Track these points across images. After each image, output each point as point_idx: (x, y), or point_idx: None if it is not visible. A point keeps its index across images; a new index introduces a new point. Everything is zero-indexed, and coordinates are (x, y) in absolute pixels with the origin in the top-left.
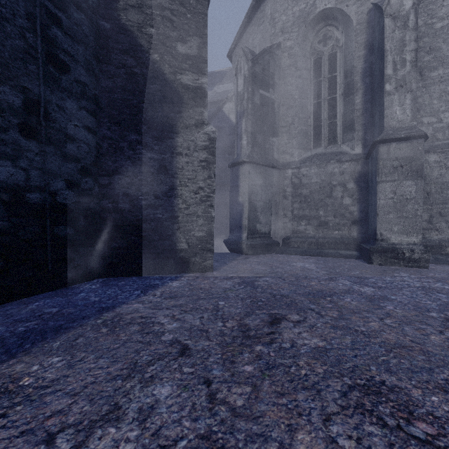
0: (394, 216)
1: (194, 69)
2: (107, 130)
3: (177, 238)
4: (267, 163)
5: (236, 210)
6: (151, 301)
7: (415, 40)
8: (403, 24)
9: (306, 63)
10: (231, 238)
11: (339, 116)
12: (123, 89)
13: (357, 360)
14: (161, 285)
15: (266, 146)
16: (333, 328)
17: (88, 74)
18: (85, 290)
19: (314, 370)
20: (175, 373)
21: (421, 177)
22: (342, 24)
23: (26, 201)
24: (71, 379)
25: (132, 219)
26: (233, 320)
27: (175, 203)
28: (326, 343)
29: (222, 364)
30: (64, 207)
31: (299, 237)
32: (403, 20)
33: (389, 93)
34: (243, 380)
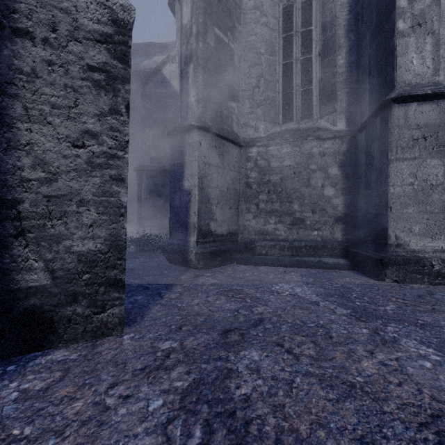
0: (415, 210)
1: None
2: None
3: (17, 259)
4: (225, 134)
5: (180, 200)
6: None
7: None
8: None
9: (274, 9)
10: (173, 243)
11: (316, 83)
12: None
13: None
14: None
15: (223, 112)
16: None
17: None
18: None
19: None
20: None
21: None
22: None
23: None
24: None
25: None
26: None
27: (9, 165)
28: None
29: None
30: None
31: (267, 240)
32: None
33: (403, 34)
34: None
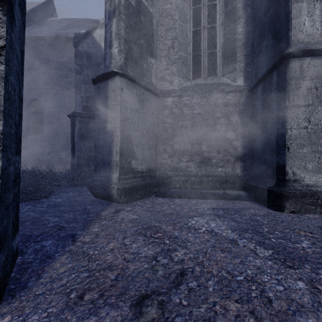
0: (308, 150)
1: None
2: None
3: None
4: (145, 84)
5: (104, 140)
6: None
7: None
8: None
9: None
10: (97, 179)
11: (219, 47)
12: None
13: None
14: None
15: (143, 65)
16: None
17: None
18: None
19: None
20: None
21: None
22: None
23: None
24: None
25: None
26: None
27: None
28: None
29: None
30: None
31: (180, 175)
32: None
33: None
34: None
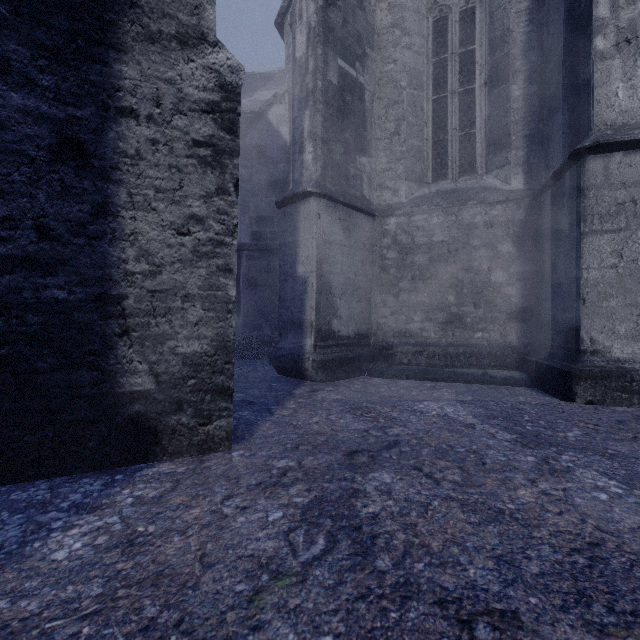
0: (619, 303)
1: None
2: None
3: (121, 360)
4: (352, 201)
5: (293, 291)
6: None
7: None
8: None
9: (420, 24)
10: (283, 347)
11: (480, 124)
12: None
13: None
14: (6, 557)
15: (349, 171)
16: None
17: None
18: None
19: None
20: None
21: None
22: None
23: None
24: None
25: None
26: None
27: (114, 258)
28: None
29: None
30: None
31: (410, 344)
32: None
33: (603, 55)
34: None
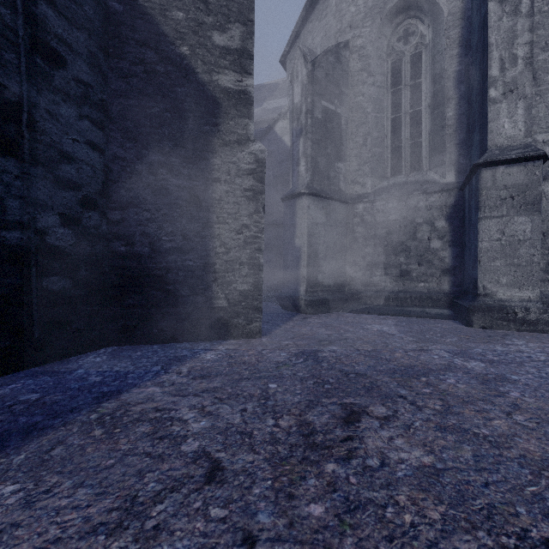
0: (502, 263)
1: (236, 66)
2: (119, 147)
3: (214, 292)
4: (332, 195)
5: (292, 255)
6: (173, 382)
7: (530, 29)
8: (513, 8)
9: (381, 67)
10: (286, 292)
11: (425, 135)
12: (141, 93)
13: (491, 493)
14: (191, 357)
15: (330, 174)
16: (440, 430)
17: (93, 71)
18: (85, 364)
19: (425, 515)
20: (196, 520)
21: (539, 212)
22: (428, 16)
23: (0, 242)
24: (21, 533)
25: (153, 268)
26: (289, 416)
27: (211, 246)
28: (435, 458)
29: (273, 500)
30: (57, 250)
31: (372, 291)
32: (513, 4)
33: (495, 101)
34: (309, 536)
